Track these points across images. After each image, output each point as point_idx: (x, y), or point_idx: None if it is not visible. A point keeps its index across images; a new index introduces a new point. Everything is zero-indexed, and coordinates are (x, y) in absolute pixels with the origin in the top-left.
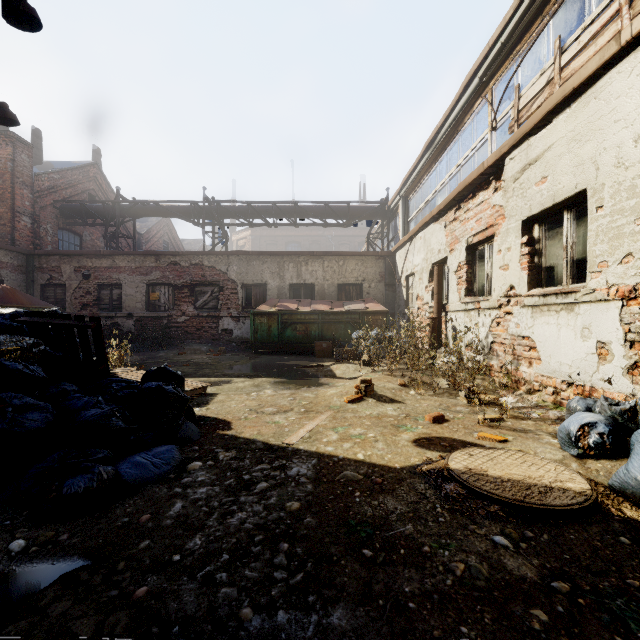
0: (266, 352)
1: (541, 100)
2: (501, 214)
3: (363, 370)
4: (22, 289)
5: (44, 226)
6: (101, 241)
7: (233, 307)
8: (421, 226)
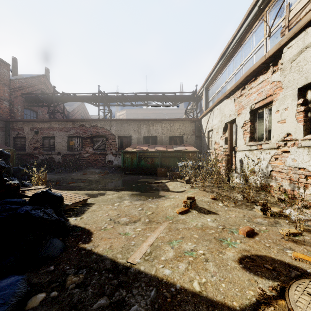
0: (130, 173)
1: (309, 7)
2: (279, 86)
3: (186, 186)
4: (3, 139)
5: (16, 107)
6: (48, 115)
7: (113, 149)
8: (218, 102)
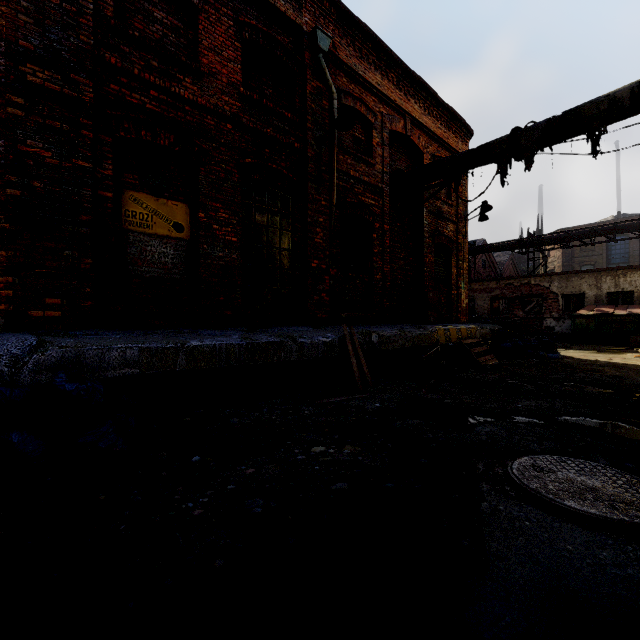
0: (584, 342)
1: None
2: None
3: None
4: None
5: None
6: None
7: (554, 311)
8: None
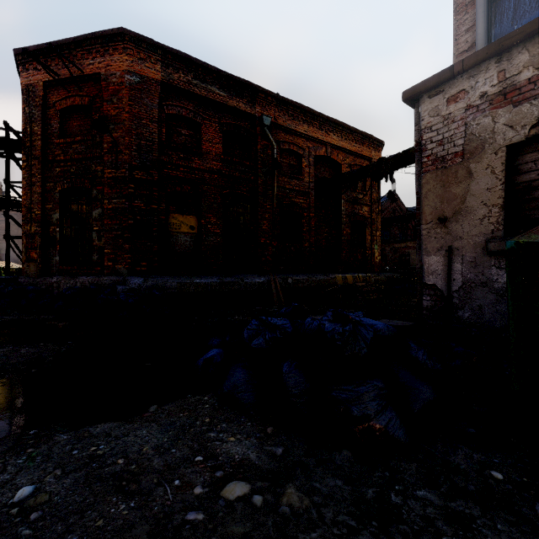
0: None
1: None
2: None
3: None
4: None
5: None
6: (397, 231)
7: None
8: None
